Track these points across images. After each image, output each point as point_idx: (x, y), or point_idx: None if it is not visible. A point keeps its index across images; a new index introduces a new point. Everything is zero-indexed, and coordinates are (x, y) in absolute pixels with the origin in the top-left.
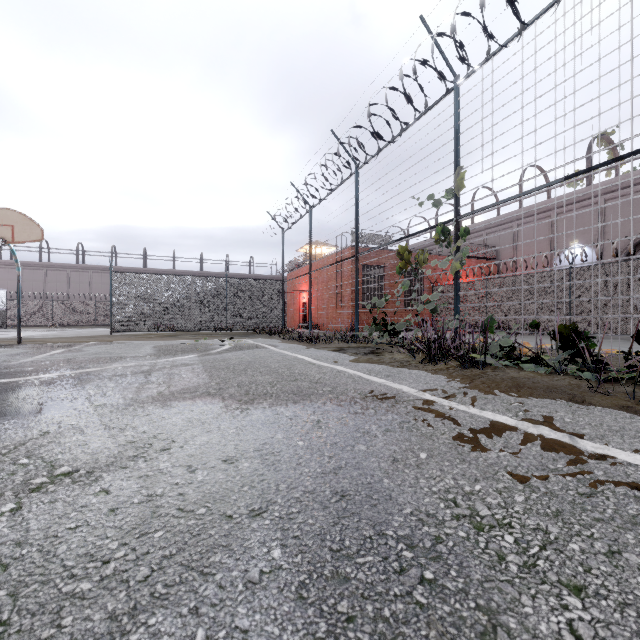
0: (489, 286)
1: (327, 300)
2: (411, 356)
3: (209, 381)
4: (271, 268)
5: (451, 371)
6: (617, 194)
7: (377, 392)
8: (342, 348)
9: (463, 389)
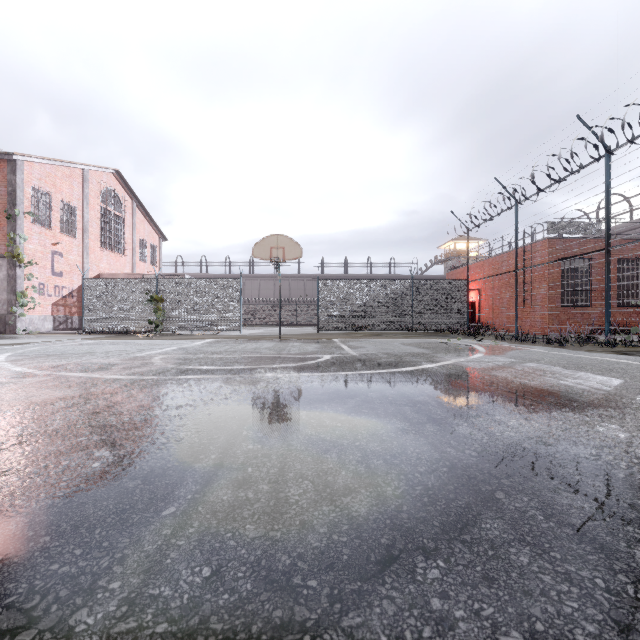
0: None
1: (508, 299)
2: None
3: (619, 379)
4: (411, 268)
5: None
6: None
7: None
8: (619, 352)
9: None
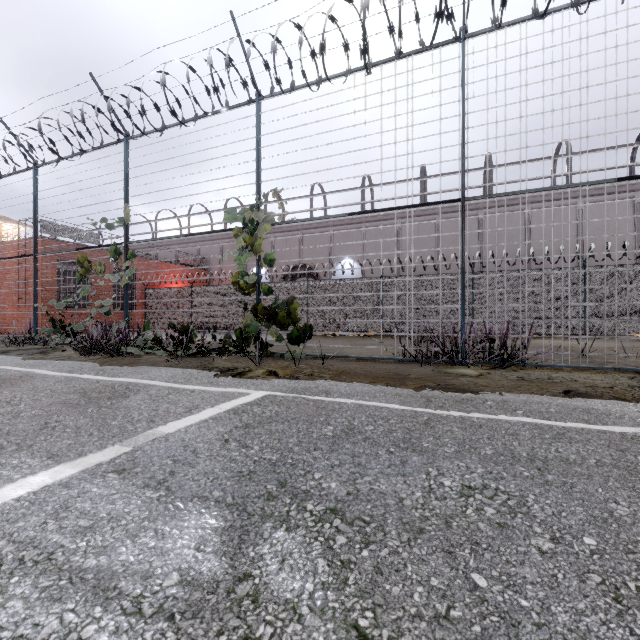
0: (194, 292)
1: (4, 296)
2: (81, 352)
3: None
4: None
5: (99, 359)
6: (280, 235)
7: (9, 375)
8: (7, 351)
9: (87, 367)
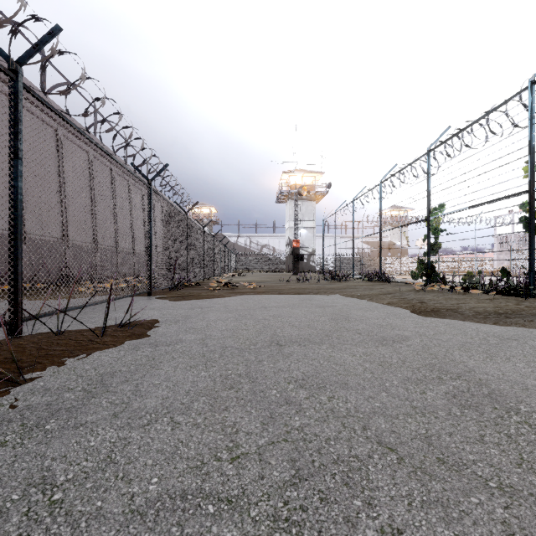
0: None
1: None
2: None
3: None
4: None
5: None
6: None
7: None
8: None
9: None
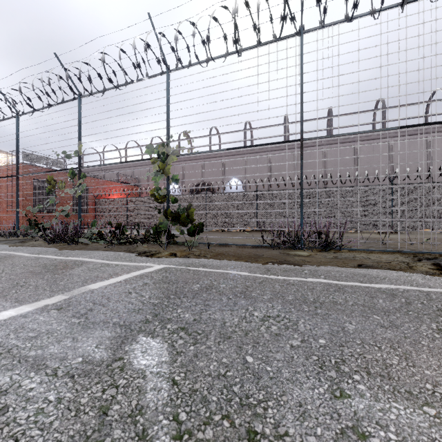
0: (128, 201)
1: None
2: (48, 242)
3: None
4: None
5: (60, 246)
6: (189, 162)
7: None
8: None
9: (50, 251)
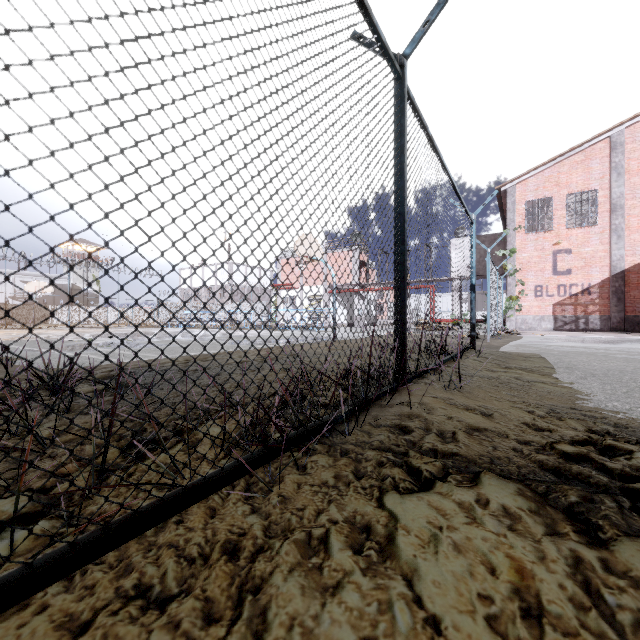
0: None
1: None
2: None
3: (55, 339)
4: None
5: None
6: None
7: None
8: None
9: None
